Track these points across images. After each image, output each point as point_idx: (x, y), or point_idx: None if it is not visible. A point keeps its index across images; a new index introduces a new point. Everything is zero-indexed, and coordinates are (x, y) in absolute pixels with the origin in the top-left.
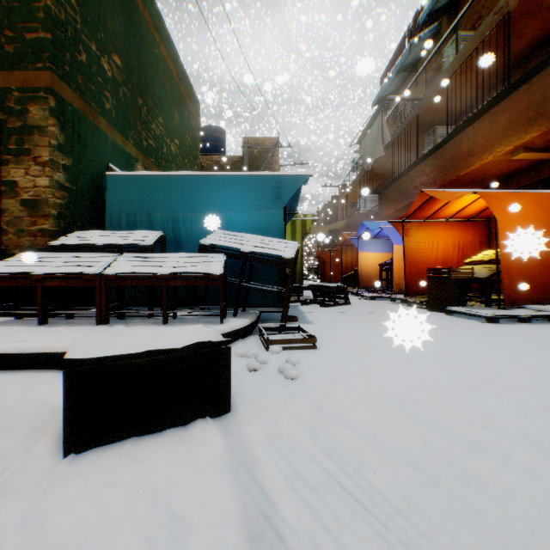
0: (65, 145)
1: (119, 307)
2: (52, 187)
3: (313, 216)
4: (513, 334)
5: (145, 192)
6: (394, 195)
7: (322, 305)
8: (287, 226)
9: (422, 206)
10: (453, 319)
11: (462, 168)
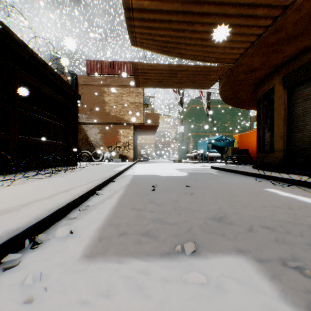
0: (193, 140)
1: (191, 159)
2: (191, 145)
3: None
4: None
5: (199, 144)
6: None
7: None
8: None
9: None
10: None
11: None
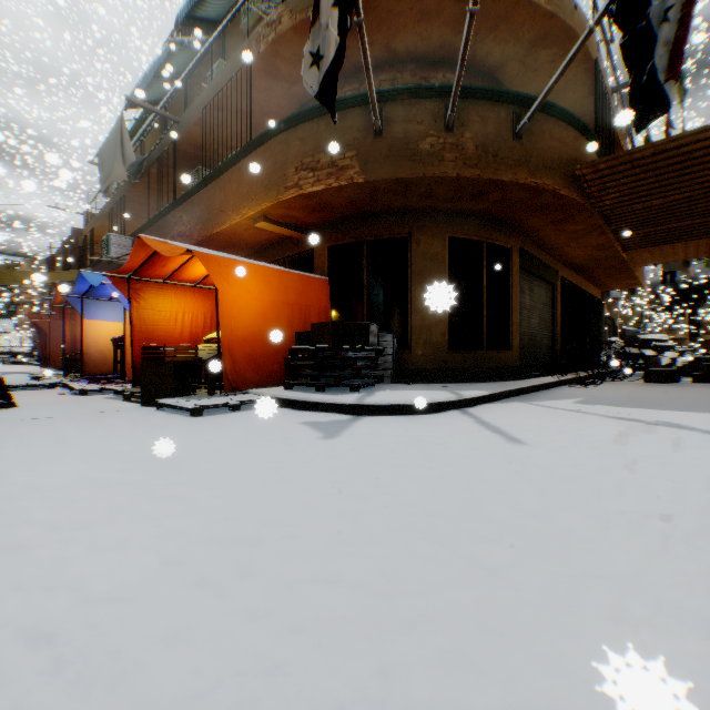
0: None
1: None
2: None
3: None
4: (195, 430)
5: None
6: None
7: None
8: None
9: (152, 260)
10: (154, 416)
11: (216, 225)
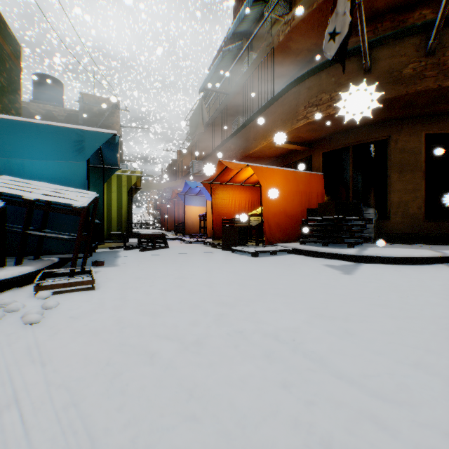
0: None
1: None
2: None
3: (141, 173)
4: (260, 264)
5: None
6: (213, 163)
7: (141, 249)
8: (113, 179)
9: (223, 172)
10: (233, 255)
11: (251, 149)
